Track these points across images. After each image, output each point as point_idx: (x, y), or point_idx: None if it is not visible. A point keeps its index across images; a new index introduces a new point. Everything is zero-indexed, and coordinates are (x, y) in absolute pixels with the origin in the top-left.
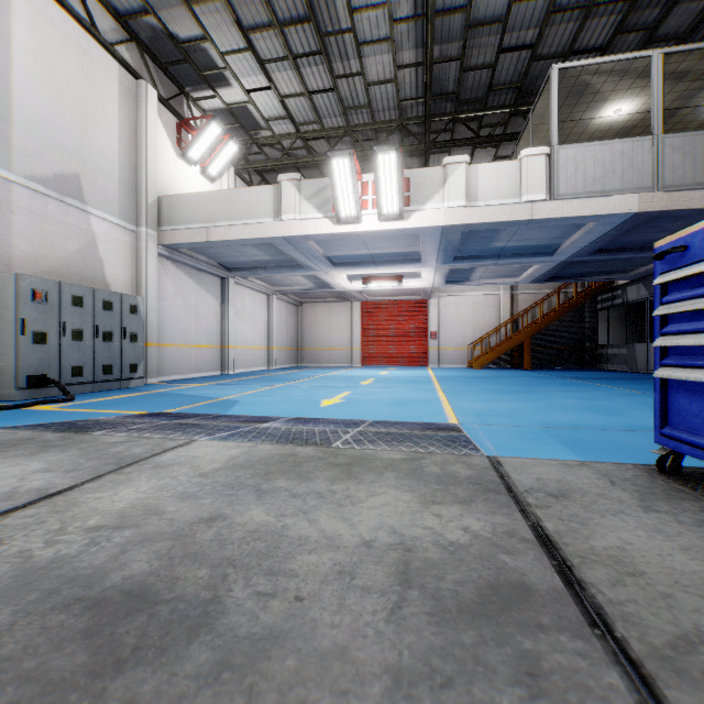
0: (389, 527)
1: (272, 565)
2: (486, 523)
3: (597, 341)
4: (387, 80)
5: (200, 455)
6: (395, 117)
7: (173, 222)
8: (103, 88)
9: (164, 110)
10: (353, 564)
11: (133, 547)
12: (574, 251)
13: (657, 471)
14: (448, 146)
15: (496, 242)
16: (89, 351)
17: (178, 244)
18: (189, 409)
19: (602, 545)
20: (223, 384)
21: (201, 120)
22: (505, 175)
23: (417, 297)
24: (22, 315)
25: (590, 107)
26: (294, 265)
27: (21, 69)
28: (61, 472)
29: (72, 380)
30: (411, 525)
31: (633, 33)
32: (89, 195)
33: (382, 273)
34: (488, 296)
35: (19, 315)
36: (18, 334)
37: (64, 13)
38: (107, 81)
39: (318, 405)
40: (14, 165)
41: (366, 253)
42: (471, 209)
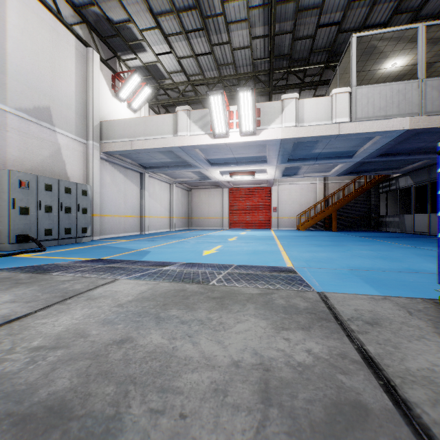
0: (252, 349)
1: (163, 383)
2: (323, 346)
3: (379, 213)
4: (245, 47)
5: (120, 290)
6: (250, 70)
7: (109, 138)
8: (65, 52)
9: (104, 67)
10: (225, 383)
11: (61, 365)
12: (366, 155)
13: (439, 304)
14: (284, 89)
15: (315, 149)
16: (56, 219)
17: (113, 152)
18: (118, 257)
19: (414, 366)
20: (141, 240)
21: (128, 73)
22: (321, 106)
23: (264, 185)
24: (13, 196)
25: (376, 62)
26: (186, 165)
27: (12, 40)
28: (23, 302)
29: (45, 237)
30: (268, 347)
31: (404, 14)
32: (56, 120)
33: (242, 170)
34: (309, 184)
35: (10, 196)
36: (10, 209)
37: (40, 5)
38: (67, 48)
39: (201, 254)
40: (8, 101)
41: (232, 157)
42: (299, 128)
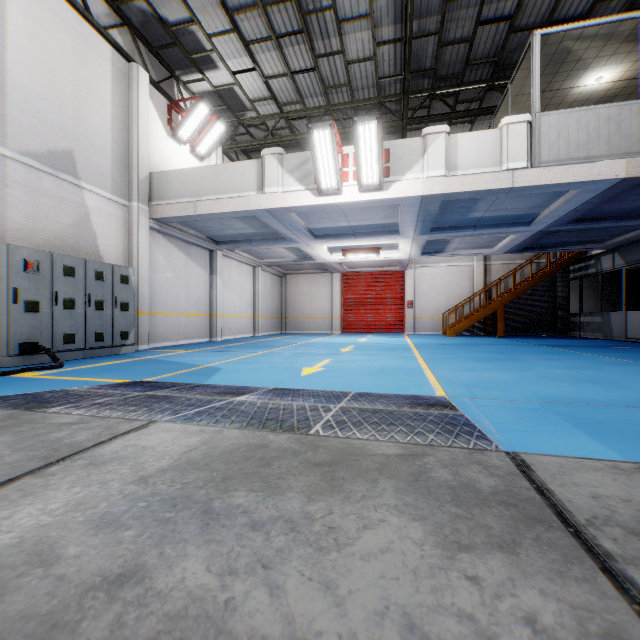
0: (401, 611)
1: None
2: (560, 603)
3: (569, 309)
4: (366, 58)
5: (151, 446)
6: (374, 95)
7: (163, 197)
8: (97, 70)
9: (155, 92)
10: None
11: None
12: (552, 220)
13: None
14: (425, 122)
15: (474, 212)
16: (81, 319)
17: (168, 218)
18: (170, 378)
19: None
20: (209, 351)
21: (191, 102)
22: (485, 144)
23: (394, 268)
24: (14, 284)
25: (570, 75)
26: (277, 238)
27: (16, 49)
28: None
29: (64, 347)
30: (436, 605)
31: (614, 1)
32: (83, 171)
33: (361, 245)
34: (462, 267)
35: (11, 284)
36: (10, 303)
37: None
38: (100, 63)
39: (299, 373)
40: (9, 141)
41: (346, 225)
42: (451, 178)
